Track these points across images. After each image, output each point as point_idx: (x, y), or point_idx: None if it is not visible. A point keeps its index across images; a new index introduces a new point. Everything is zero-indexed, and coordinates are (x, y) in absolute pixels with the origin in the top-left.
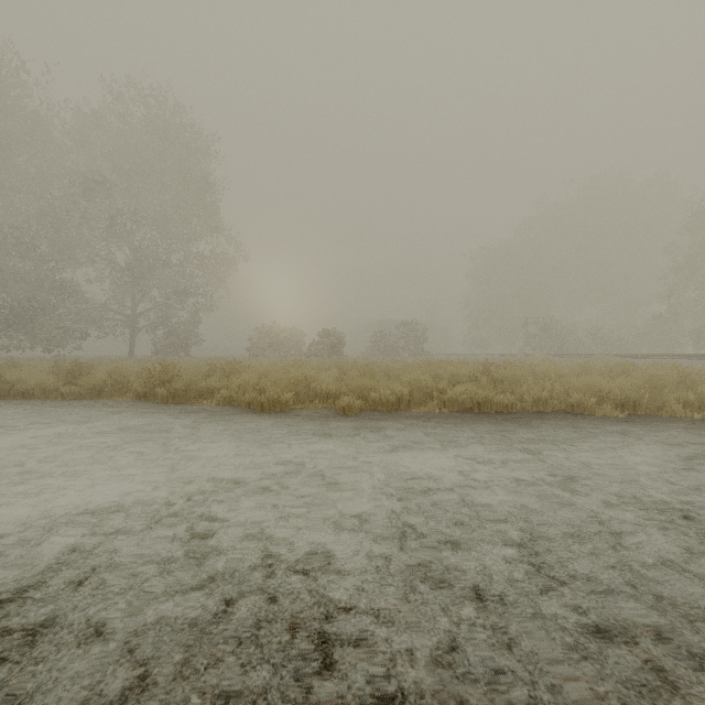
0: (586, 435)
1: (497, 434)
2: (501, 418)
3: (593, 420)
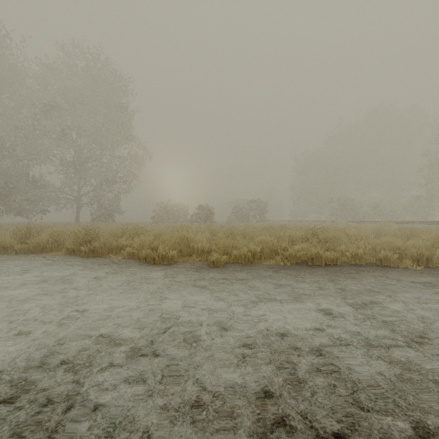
0: (401, 286)
1: (332, 285)
2: (330, 269)
3: (399, 271)
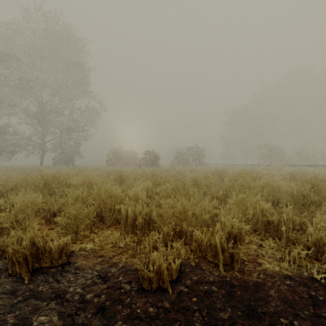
0: None
1: None
2: None
3: None
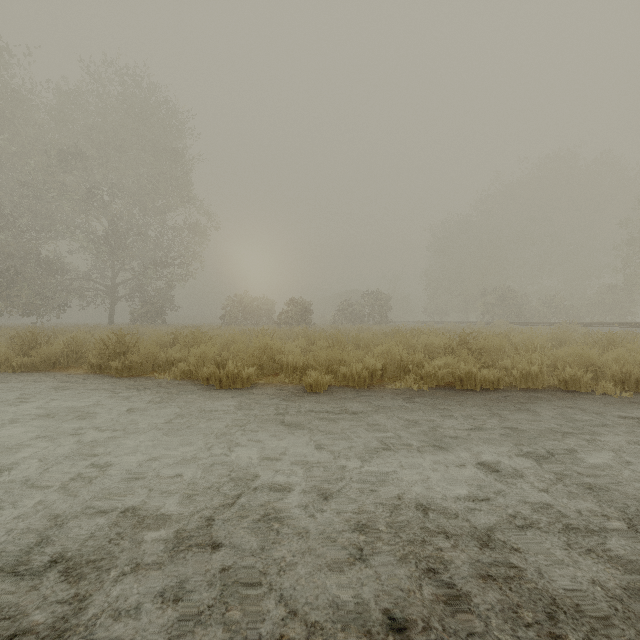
0: (603, 424)
1: (494, 422)
2: (490, 397)
3: (596, 400)
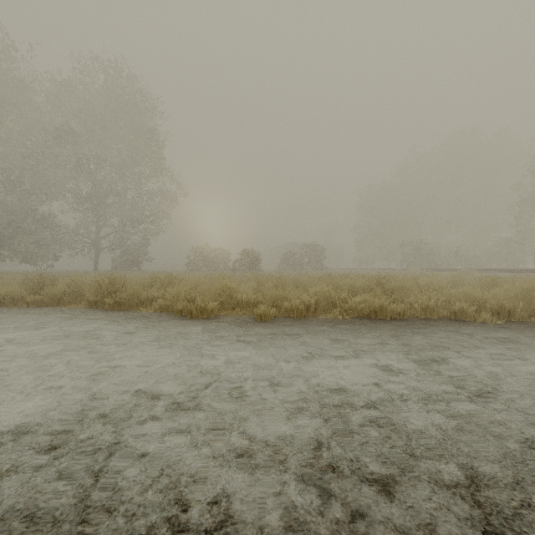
0: (476, 342)
1: (396, 340)
2: (396, 324)
3: (475, 326)
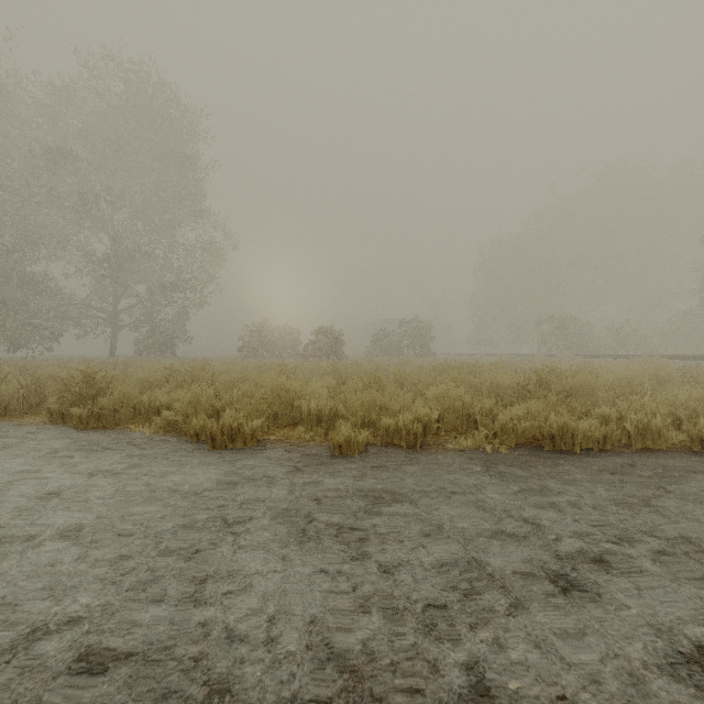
0: None
1: (634, 517)
2: (601, 465)
3: None
